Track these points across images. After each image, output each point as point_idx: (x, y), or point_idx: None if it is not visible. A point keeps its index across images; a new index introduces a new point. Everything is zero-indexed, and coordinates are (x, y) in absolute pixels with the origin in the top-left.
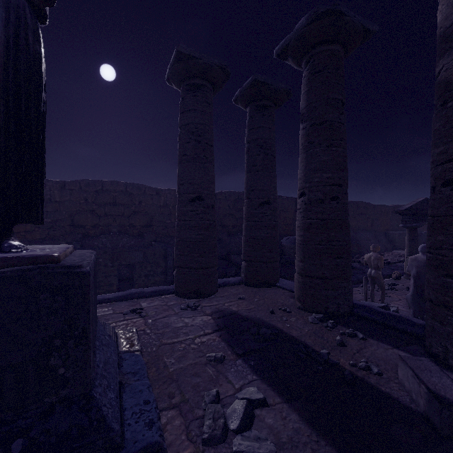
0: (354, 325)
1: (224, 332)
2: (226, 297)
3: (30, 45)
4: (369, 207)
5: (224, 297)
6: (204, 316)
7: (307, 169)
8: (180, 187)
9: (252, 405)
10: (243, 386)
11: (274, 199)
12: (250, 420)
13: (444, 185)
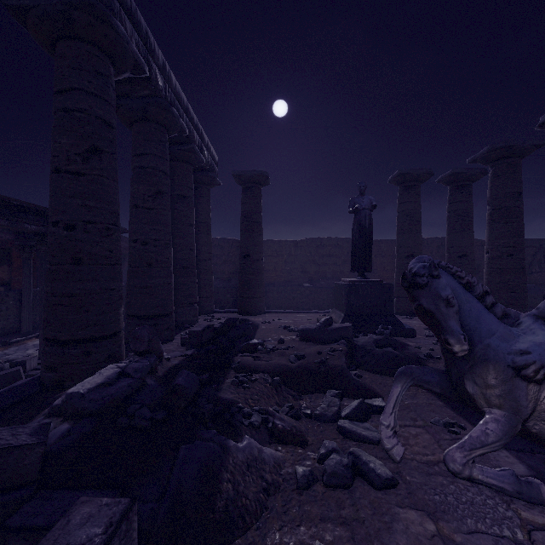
0: None
1: None
2: None
3: (371, 223)
4: None
5: None
6: (418, 321)
7: (490, 237)
8: (398, 249)
9: None
10: None
11: (471, 253)
12: None
13: None
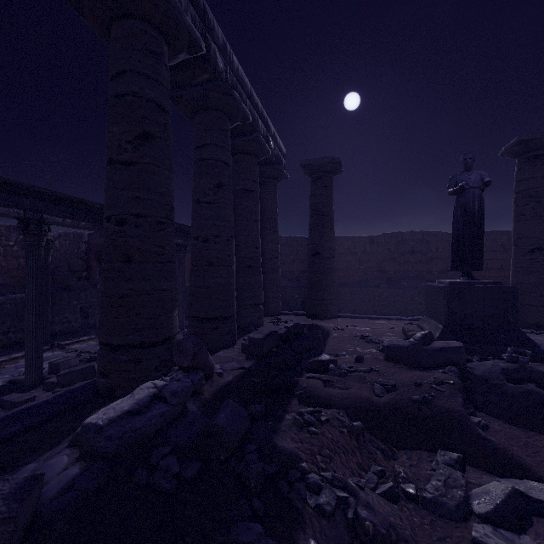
0: None
1: None
2: None
3: (483, 206)
4: None
5: None
6: None
7: None
8: (516, 240)
9: None
10: None
11: None
12: None
13: None
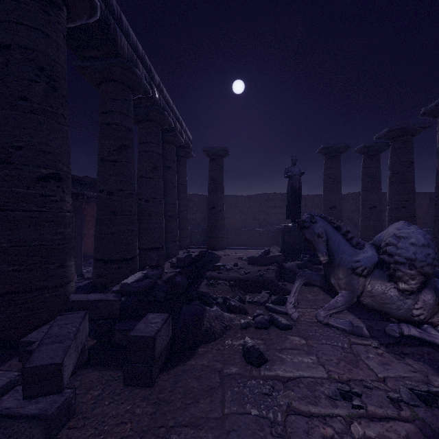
0: None
1: None
2: None
3: (300, 185)
4: None
5: None
6: None
7: (390, 194)
8: (324, 202)
9: None
10: None
11: (379, 205)
12: None
13: (435, 205)
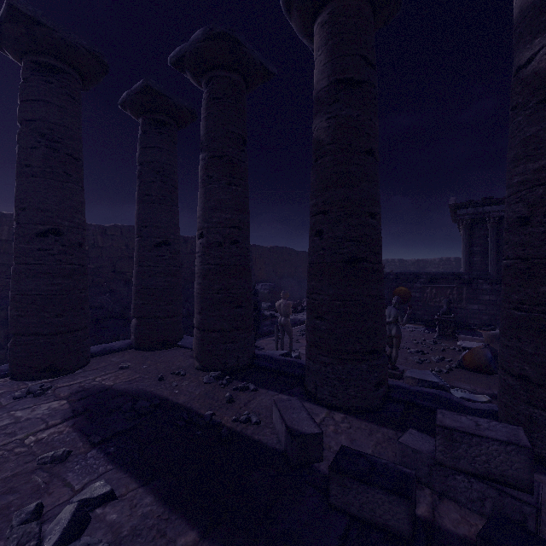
0: (250, 378)
1: (81, 418)
2: (100, 369)
3: None
4: (292, 253)
5: (98, 370)
6: (56, 401)
7: (206, 207)
8: (19, 212)
9: (92, 505)
10: (88, 483)
11: (175, 240)
12: (82, 525)
13: (316, 235)
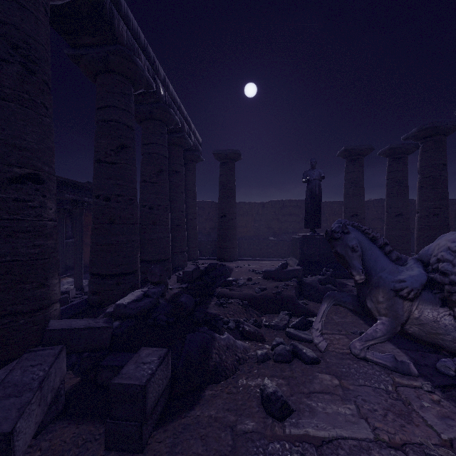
0: None
1: None
2: None
3: (320, 191)
4: None
5: None
6: None
7: (419, 200)
8: (345, 209)
9: None
10: None
11: (406, 213)
12: None
13: None
